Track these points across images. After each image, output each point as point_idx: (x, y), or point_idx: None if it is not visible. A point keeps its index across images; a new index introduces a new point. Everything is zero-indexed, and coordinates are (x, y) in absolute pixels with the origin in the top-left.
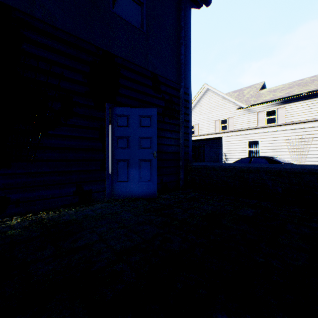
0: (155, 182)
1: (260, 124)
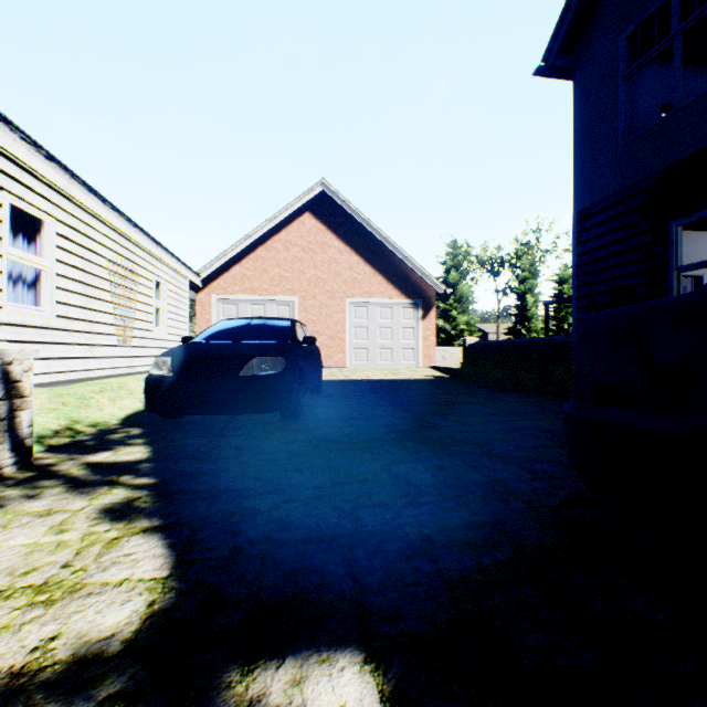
0: None
1: None
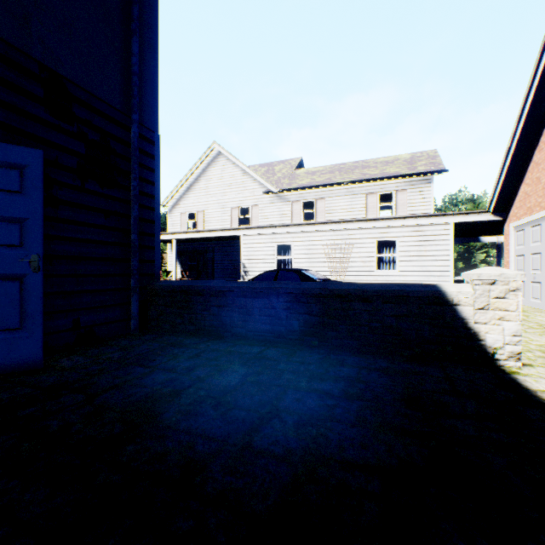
0: (36, 330)
1: (296, 221)
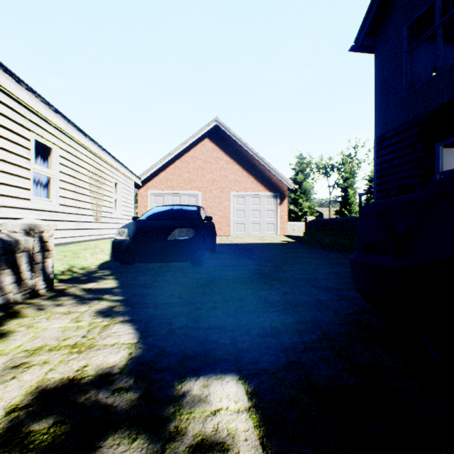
0: None
1: None
